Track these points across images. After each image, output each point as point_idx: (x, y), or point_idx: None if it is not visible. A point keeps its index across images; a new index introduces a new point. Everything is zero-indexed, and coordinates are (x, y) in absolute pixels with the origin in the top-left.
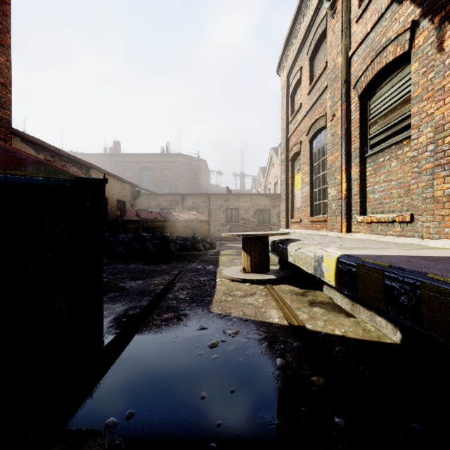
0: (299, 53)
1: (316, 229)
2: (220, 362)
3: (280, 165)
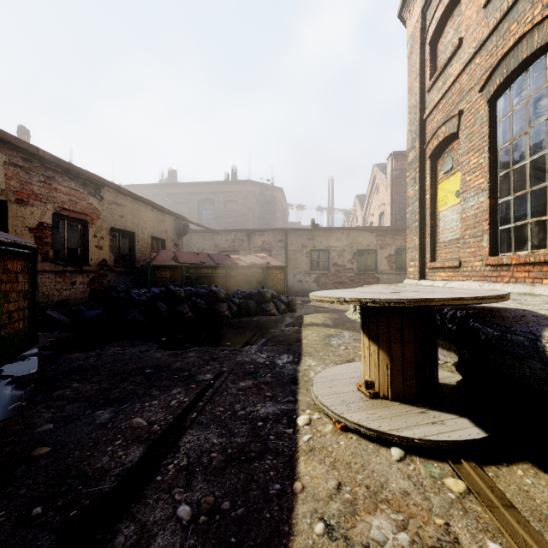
0: None
1: (512, 281)
2: None
3: (391, 186)
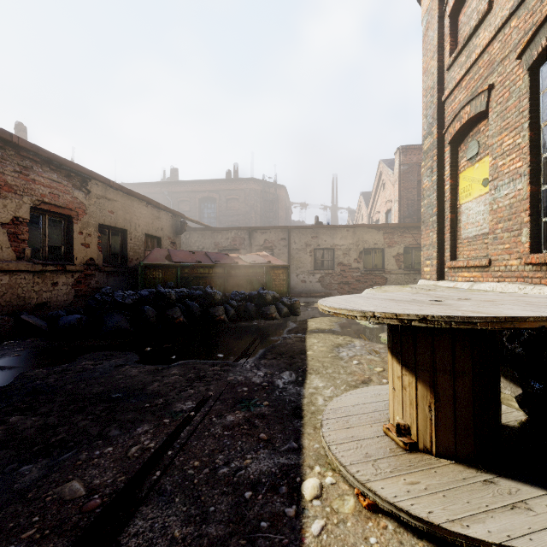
0: None
1: None
2: None
3: (398, 182)
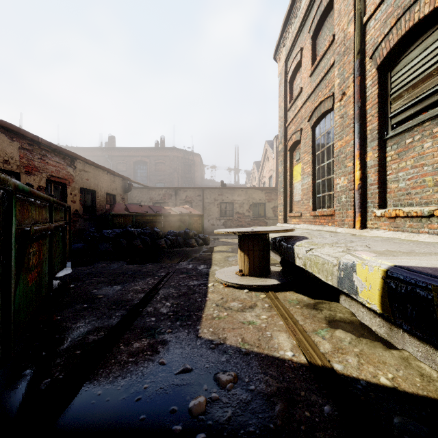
0: (300, 33)
1: (319, 224)
2: None
3: (276, 158)
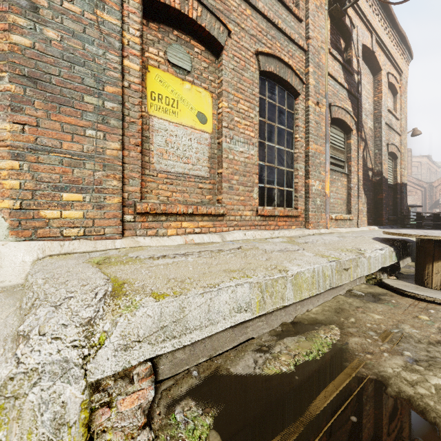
0: None
1: (277, 228)
2: None
3: None
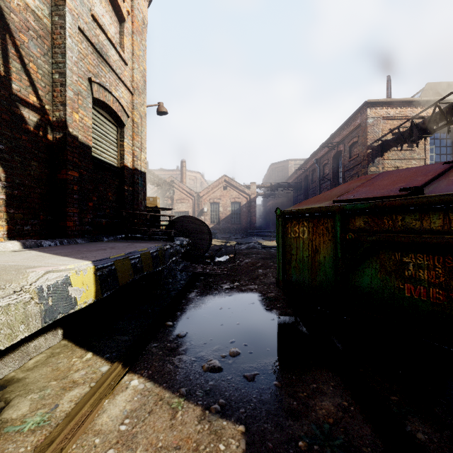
0: None
1: None
2: (228, 339)
3: None
